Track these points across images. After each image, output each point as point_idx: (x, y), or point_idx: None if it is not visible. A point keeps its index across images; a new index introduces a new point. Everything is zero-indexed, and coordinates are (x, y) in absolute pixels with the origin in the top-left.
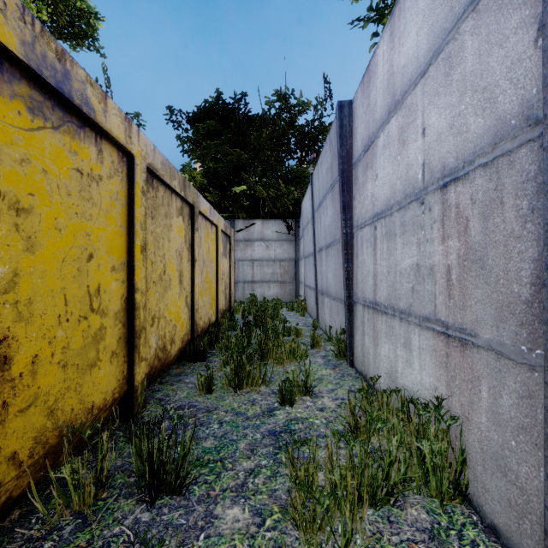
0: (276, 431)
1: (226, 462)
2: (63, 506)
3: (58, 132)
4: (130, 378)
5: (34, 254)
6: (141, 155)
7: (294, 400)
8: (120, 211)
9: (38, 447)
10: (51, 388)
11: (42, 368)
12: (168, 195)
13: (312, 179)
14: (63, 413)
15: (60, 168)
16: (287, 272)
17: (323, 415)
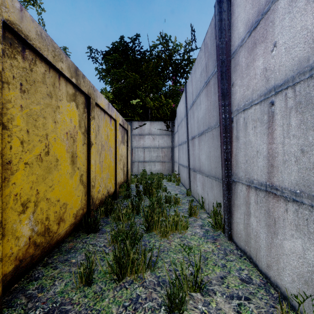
0: None
1: None
2: None
3: None
4: None
5: None
6: None
7: (186, 311)
8: None
9: None
10: None
11: None
12: (53, 76)
13: (185, 87)
14: None
15: None
16: (166, 155)
17: None
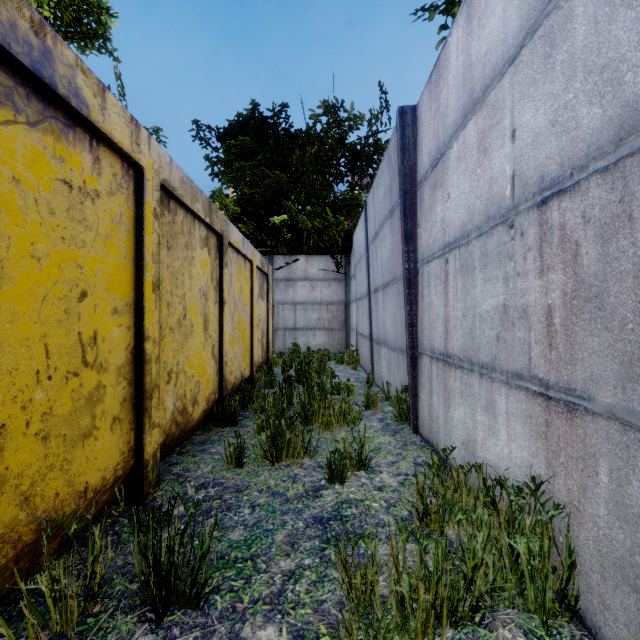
0: (324, 518)
1: (258, 561)
2: (38, 627)
3: (36, 129)
4: (138, 449)
5: None
6: (153, 168)
7: (346, 476)
8: (124, 237)
9: (7, 547)
10: (26, 468)
11: (12, 442)
12: (189, 221)
13: (365, 205)
14: (44, 500)
15: (39, 177)
16: (335, 318)
17: (382, 496)
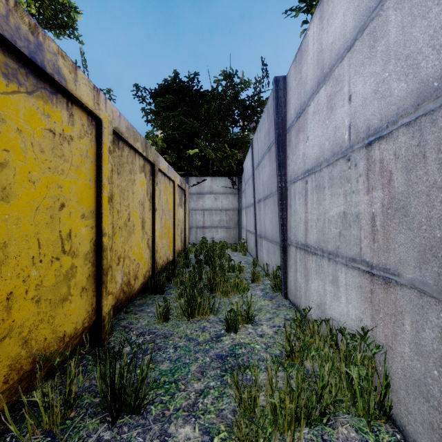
0: (223, 355)
1: (179, 384)
2: (34, 426)
3: (32, 96)
4: (98, 309)
5: (9, 203)
6: (108, 120)
7: (238, 327)
8: (89, 167)
9: (13, 373)
10: (25, 321)
11: (16, 304)
12: (132, 155)
13: (252, 143)
14: (37, 343)
15: (34, 128)
16: (231, 219)
17: (262, 341)
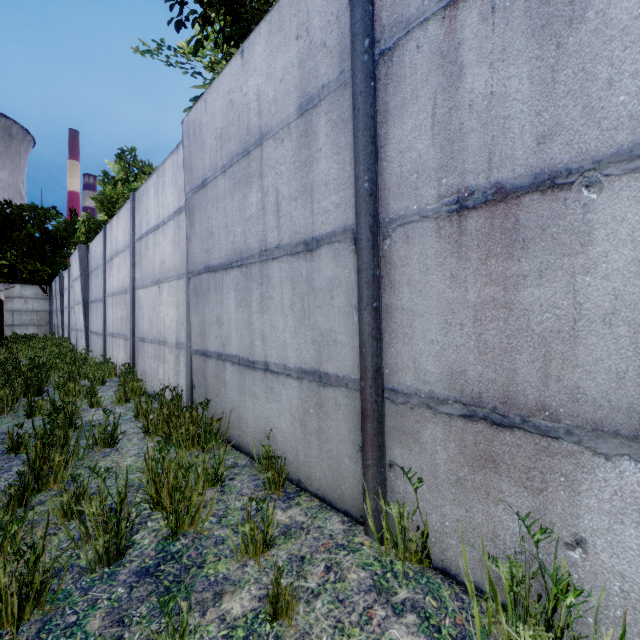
0: None
1: None
2: None
3: None
4: None
5: None
6: None
7: None
8: None
9: None
10: None
11: None
12: None
13: (55, 280)
14: None
15: None
16: (43, 319)
17: None
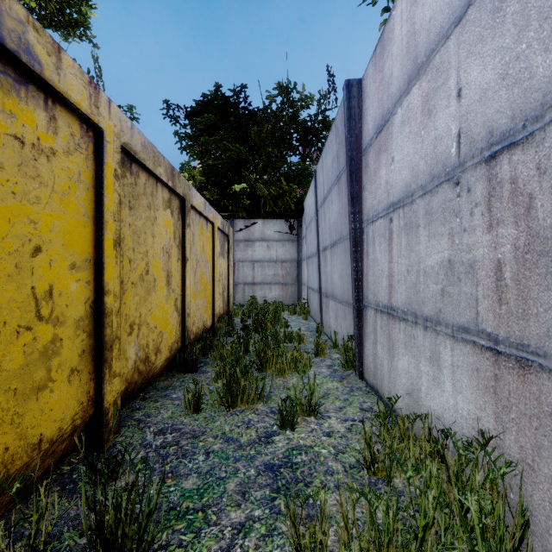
0: (275, 466)
1: (209, 513)
2: None
3: None
4: (98, 398)
5: None
6: (114, 131)
7: (297, 423)
8: (83, 196)
9: None
10: None
11: None
12: (152, 184)
13: (315, 173)
14: None
15: None
16: (289, 274)
17: (330, 442)
